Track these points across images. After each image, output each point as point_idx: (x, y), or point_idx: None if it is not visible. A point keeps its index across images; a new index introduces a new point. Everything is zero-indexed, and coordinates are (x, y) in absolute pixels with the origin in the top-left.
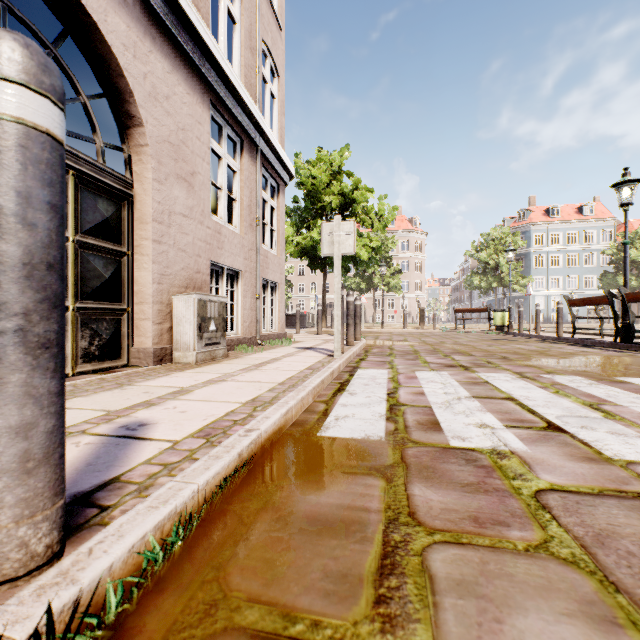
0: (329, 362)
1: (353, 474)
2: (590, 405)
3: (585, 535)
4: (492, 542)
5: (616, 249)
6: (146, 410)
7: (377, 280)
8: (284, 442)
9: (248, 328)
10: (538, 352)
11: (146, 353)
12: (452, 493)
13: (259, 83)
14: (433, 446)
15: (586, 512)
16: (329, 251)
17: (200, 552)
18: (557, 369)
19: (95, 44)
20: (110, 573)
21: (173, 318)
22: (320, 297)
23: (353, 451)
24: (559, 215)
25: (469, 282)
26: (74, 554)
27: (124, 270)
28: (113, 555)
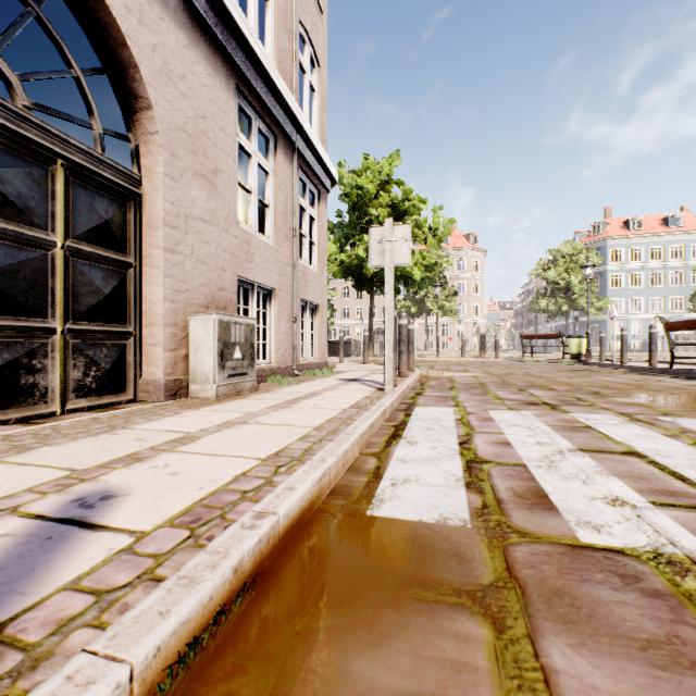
0: (379, 398)
1: (431, 605)
2: None
3: None
4: None
5: None
6: (125, 469)
7: (430, 303)
8: (316, 527)
9: (283, 356)
10: (635, 386)
11: (156, 386)
12: (630, 669)
13: (296, 71)
14: (553, 542)
15: None
16: (379, 262)
17: None
18: (674, 409)
19: (90, 4)
20: None
21: (189, 343)
22: (366, 323)
23: (425, 550)
24: (640, 228)
25: (535, 305)
26: None
27: (130, 285)
28: None
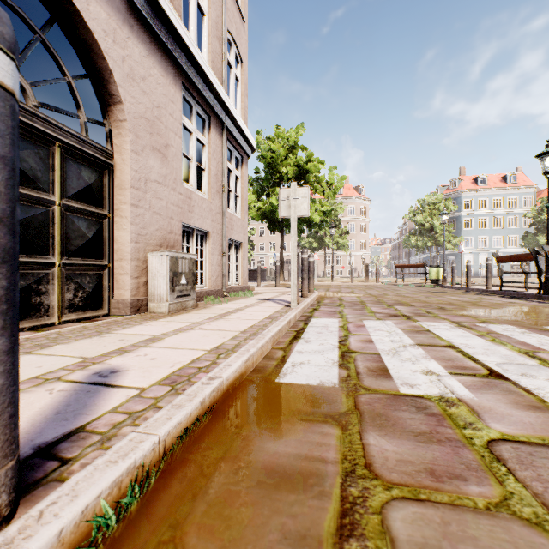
0: (286, 312)
1: (309, 422)
2: (526, 353)
3: (544, 491)
4: (451, 499)
5: (536, 213)
6: (119, 357)
7: (327, 240)
8: (245, 388)
9: (215, 282)
10: (471, 303)
11: (125, 304)
12: (406, 443)
13: (225, 68)
14: (384, 393)
15: (541, 465)
16: (286, 214)
17: (158, 507)
18: (490, 318)
19: (79, 30)
20: (59, 539)
21: (148, 273)
22: (278, 255)
23: (309, 398)
24: (486, 183)
25: (407, 242)
26: (23, 518)
27: (105, 231)
28: (63, 520)
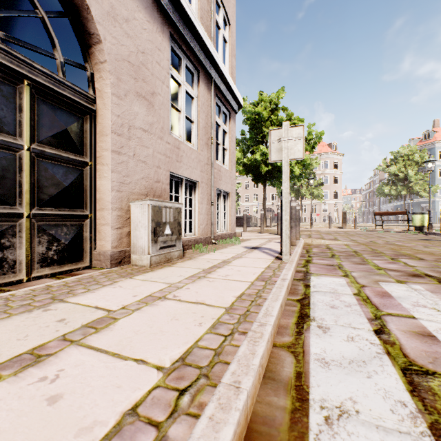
0: (279, 268)
1: None
2: None
3: None
4: None
5: None
6: (7, 383)
7: (304, 191)
8: None
9: (204, 230)
10: None
11: (105, 256)
12: None
13: (213, 25)
14: None
15: None
16: (277, 157)
17: None
18: None
19: None
20: None
21: (131, 223)
22: (260, 204)
23: None
24: None
25: (380, 191)
26: None
27: (86, 179)
28: None
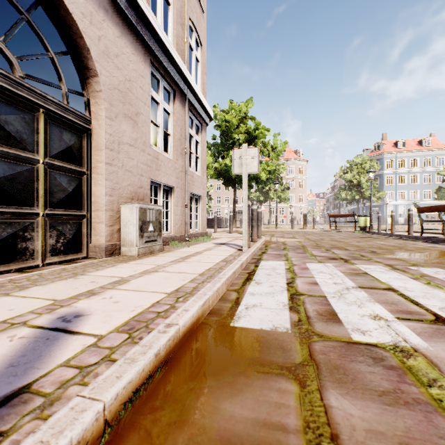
0: (239, 255)
1: (266, 374)
2: None
3: None
4: None
5: None
6: (86, 300)
7: (272, 194)
8: (201, 333)
9: (179, 229)
10: (398, 247)
11: (100, 248)
12: (371, 405)
13: (187, 49)
14: (337, 340)
15: None
16: (239, 171)
17: None
18: (419, 262)
19: (60, 12)
20: None
21: (121, 222)
22: (231, 206)
23: (263, 345)
24: (404, 146)
25: (338, 195)
26: None
27: (84, 185)
28: None
